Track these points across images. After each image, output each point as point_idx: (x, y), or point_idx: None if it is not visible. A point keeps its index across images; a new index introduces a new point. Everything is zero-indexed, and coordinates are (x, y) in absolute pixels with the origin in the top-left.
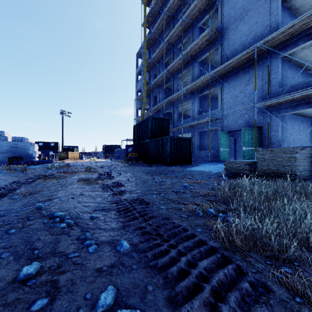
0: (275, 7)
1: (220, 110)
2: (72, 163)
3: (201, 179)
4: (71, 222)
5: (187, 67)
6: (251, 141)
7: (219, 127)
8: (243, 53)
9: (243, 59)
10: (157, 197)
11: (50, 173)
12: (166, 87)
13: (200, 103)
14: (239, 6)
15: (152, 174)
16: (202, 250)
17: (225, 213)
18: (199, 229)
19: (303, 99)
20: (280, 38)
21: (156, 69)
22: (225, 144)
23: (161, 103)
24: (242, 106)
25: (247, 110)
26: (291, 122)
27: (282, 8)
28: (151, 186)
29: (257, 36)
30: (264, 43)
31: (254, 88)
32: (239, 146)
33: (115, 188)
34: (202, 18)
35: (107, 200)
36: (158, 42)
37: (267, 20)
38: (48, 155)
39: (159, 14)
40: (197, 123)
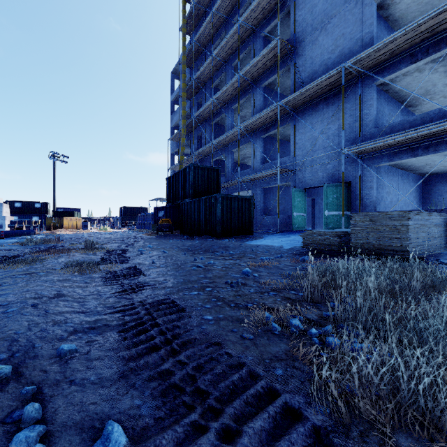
0: (368, 14)
1: (292, 158)
2: (68, 235)
3: (269, 259)
4: (5, 370)
5: (246, 94)
6: (336, 203)
7: (292, 182)
8: (325, 76)
9: (325, 85)
10: (199, 294)
11: (22, 253)
12: (215, 123)
13: (264, 147)
14: (320, 10)
15: (193, 252)
16: (296, 441)
17: (319, 325)
18: (280, 369)
19: (406, 144)
20: (375, 57)
21: (200, 96)
22: (301, 206)
23: (207, 145)
24: (323, 153)
25: (331, 159)
26: (389, 177)
27: (377, 17)
28: (190, 274)
29: (344, 53)
30: (355, 62)
31: (340, 128)
32: (319, 209)
33: (127, 280)
34: (267, 24)
35: (108, 305)
36: (203, 55)
37: (358, 31)
38: (29, 223)
39: (205, 15)
40: (260, 176)
